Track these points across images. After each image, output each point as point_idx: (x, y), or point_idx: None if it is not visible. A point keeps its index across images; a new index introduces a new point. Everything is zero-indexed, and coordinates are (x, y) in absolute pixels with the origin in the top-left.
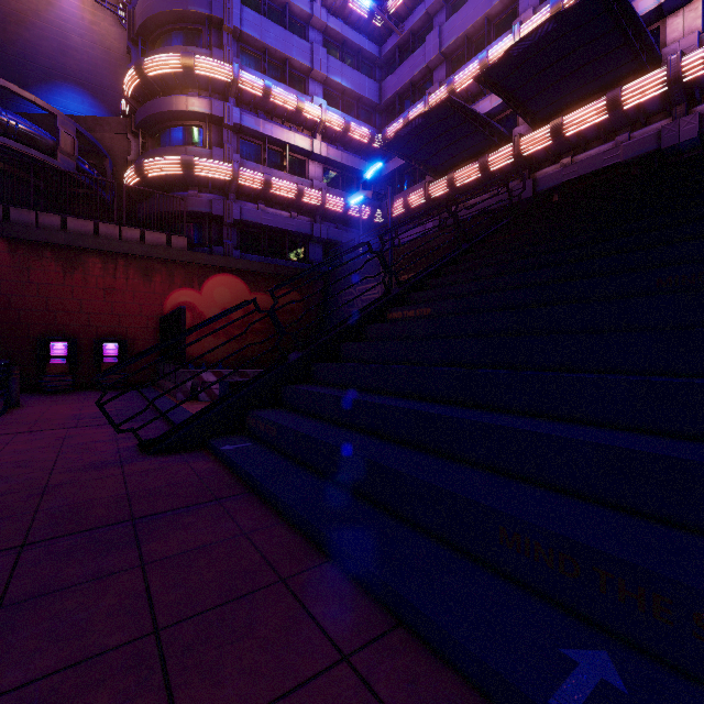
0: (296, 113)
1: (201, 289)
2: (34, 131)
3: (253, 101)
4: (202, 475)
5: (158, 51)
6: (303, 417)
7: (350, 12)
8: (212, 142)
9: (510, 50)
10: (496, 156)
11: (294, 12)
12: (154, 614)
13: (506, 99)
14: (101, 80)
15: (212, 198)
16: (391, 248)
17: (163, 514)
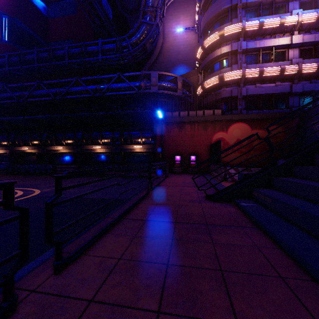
0: (279, 27)
1: (227, 131)
2: (171, 85)
3: (253, 34)
4: (232, 214)
5: (209, 35)
6: (288, 195)
7: None
8: (232, 63)
9: None
10: None
11: None
12: (219, 263)
13: None
14: (189, 58)
15: (232, 89)
16: None
17: (218, 225)
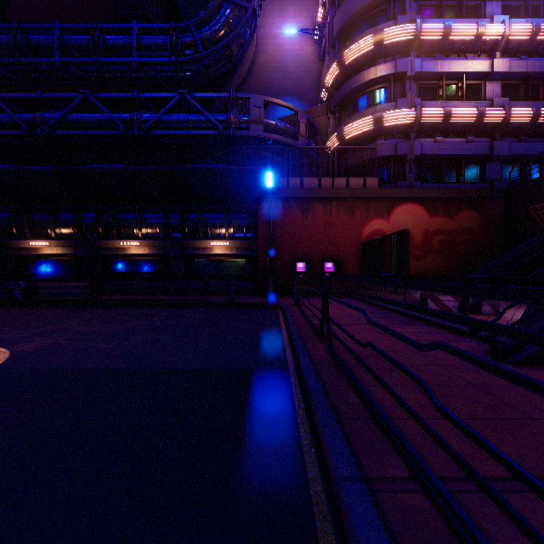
0: (474, 41)
1: (389, 218)
2: (287, 126)
3: (431, 47)
4: None
5: (353, 41)
6: None
7: None
8: (395, 96)
9: None
10: None
11: None
12: None
13: None
14: (304, 86)
15: (397, 142)
16: None
17: None
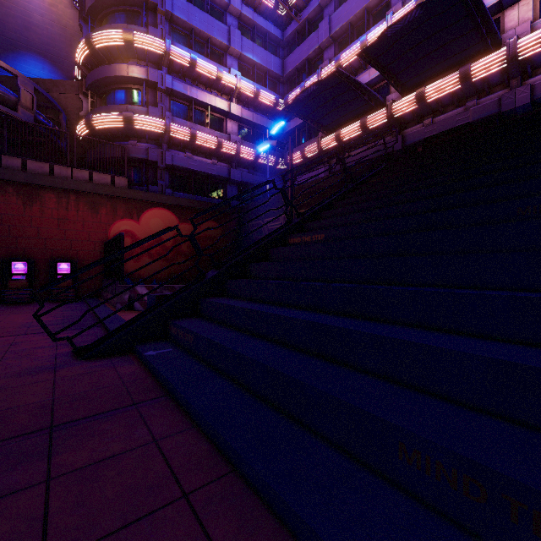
0: (216, 81)
1: (139, 220)
2: None
3: (182, 70)
4: (126, 379)
5: (104, 27)
6: (216, 326)
7: (259, 3)
8: (149, 102)
9: (386, 31)
10: (373, 117)
11: (215, 1)
12: None
13: (382, 72)
14: (59, 51)
15: (148, 147)
16: (291, 185)
17: (81, 420)
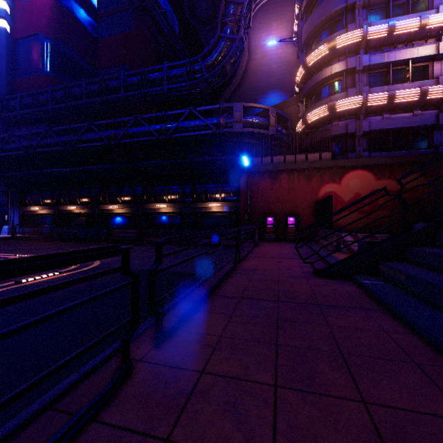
0: (419, 31)
1: (340, 182)
2: (261, 121)
3: (378, 43)
4: (351, 294)
5: (314, 48)
6: (429, 271)
7: None
8: (347, 86)
9: None
10: None
11: None
12: (338, 346)
13: None
14: (285, 80)
15: (347, 122)
16: None
17: (333, 306)
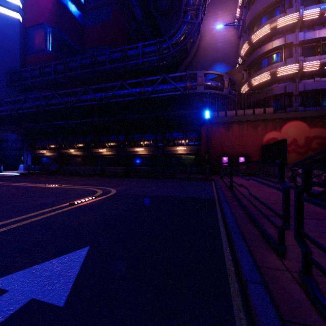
0: None
1: (280, 130)
2: (217, 84)
3: (311, 23)
4: None
5: (257, 29)
6: None
7: None
8: (285, 57)
9: None
10: None
11: None
12: None
13: None
14: (228, 55)
15: (286, 84)
16: None
17: None
